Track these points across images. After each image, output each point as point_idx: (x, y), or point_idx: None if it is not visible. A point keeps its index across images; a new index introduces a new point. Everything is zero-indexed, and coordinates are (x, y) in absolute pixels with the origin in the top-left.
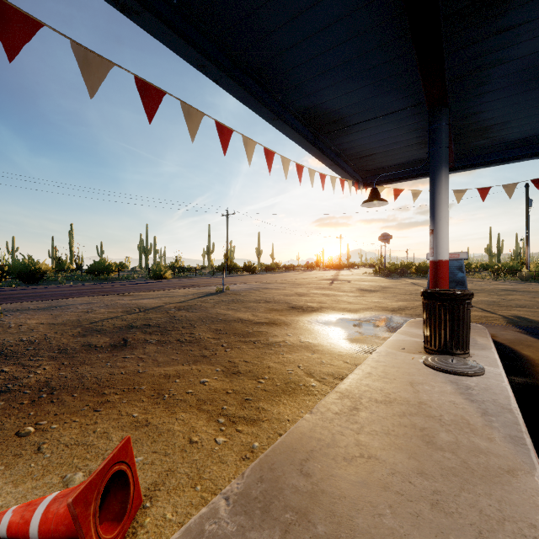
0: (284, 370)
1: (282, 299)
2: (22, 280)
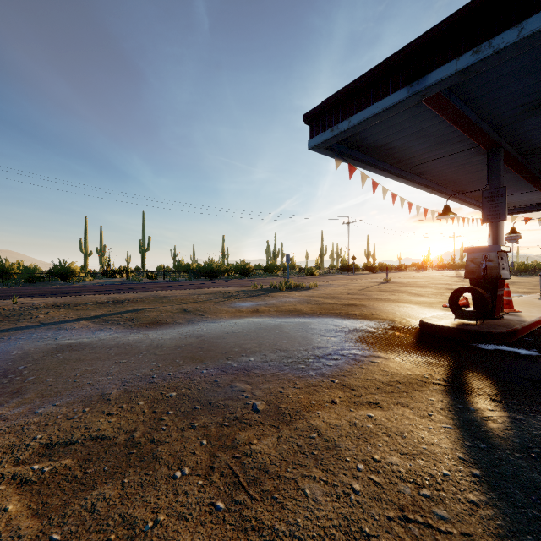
0: None
1: (437, 285)
2: (241, 275)
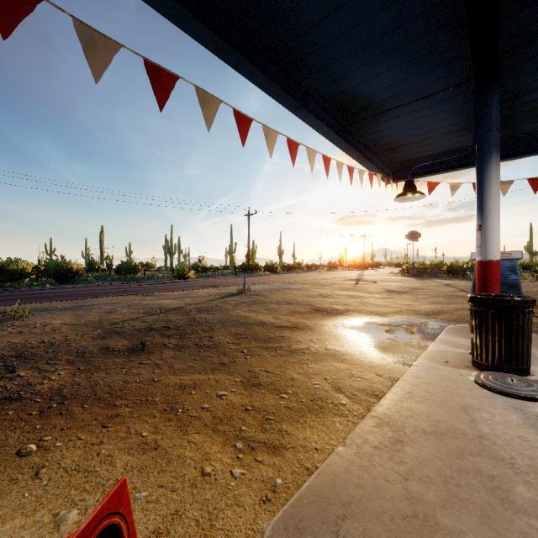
0: (309, 384)
1: (305, 300)
2: (55, 279)
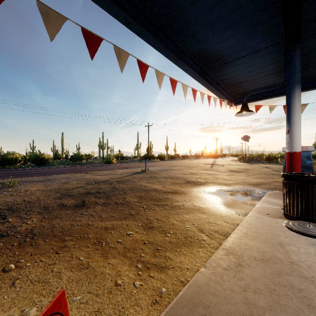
0: (183, 227)
1: (181, 176)
2: (35, 163)
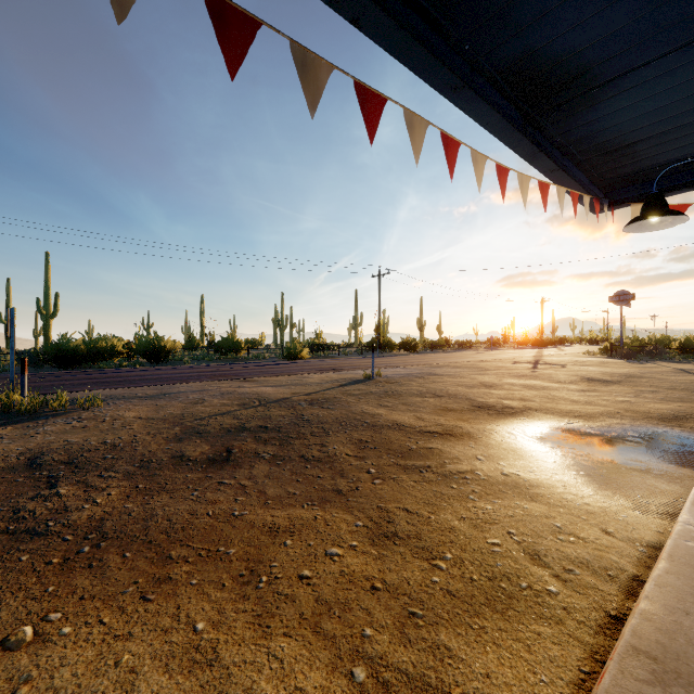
0: (482, 542)
1: (460, 392)
2: (147, 359)
